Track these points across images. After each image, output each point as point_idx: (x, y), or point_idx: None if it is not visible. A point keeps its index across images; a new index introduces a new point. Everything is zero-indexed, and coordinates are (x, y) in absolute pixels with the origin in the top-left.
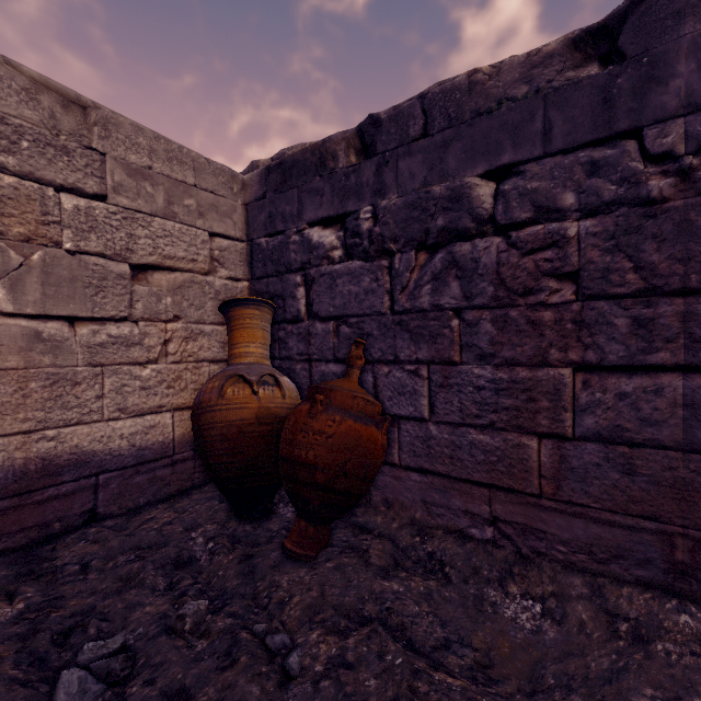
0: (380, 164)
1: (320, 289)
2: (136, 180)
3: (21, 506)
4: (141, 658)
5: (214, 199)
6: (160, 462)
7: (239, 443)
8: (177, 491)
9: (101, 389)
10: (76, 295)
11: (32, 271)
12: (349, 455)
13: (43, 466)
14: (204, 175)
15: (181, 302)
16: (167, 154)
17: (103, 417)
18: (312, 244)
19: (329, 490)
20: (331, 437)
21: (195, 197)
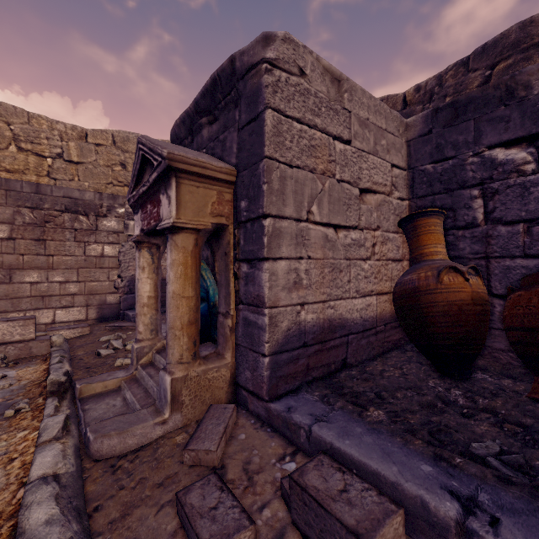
0: None
1: (504, 199)
2: (361, 128)
3: (320, 350)
4: (529, 460)
5: (393, 139)
6: (370, 331)
7: (459, 318)
8: (376, 354)
9: (348, 276)
10: (339, 210)
11: (324, 194)
12: None
13: (328, 325)
14: (388, 122)
15: (379, 216)
16: (373, 108)
17: (349, 296)
18: (495, 163)
19: None
20: None
21: (385, 138)
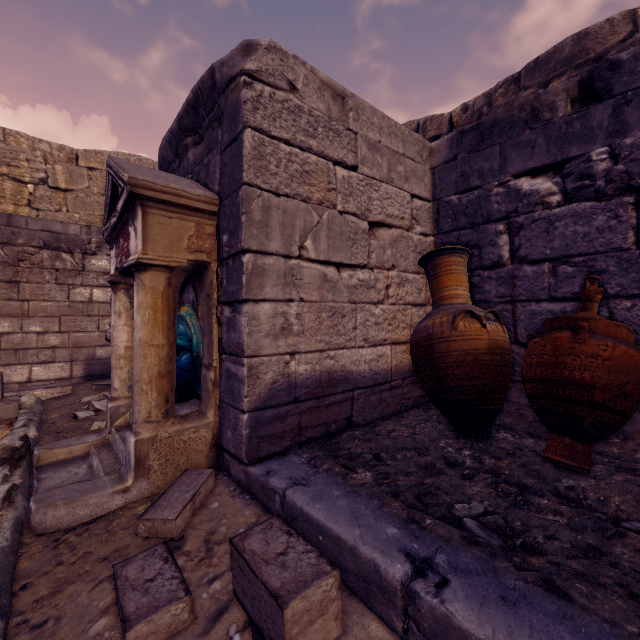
0: (618, 105)
1: (530, 234)
2: (371, 152)
3: (317, 407)
4: (512, 522)
5: (413, 166)
6: (383, 386)
7: (474, 369)
8: (392, 412)
9: (354, 322)
10: (342, 246)
11: (322, 227)
12: (628, 377)
13: (327, 378)
14: (407, 145)
15: (395, 254)
16: (387, 130)
17: (355, 345)
18: (521, 194)
19: (606, 409)
20: (607, 360)
21: (403, 164)
